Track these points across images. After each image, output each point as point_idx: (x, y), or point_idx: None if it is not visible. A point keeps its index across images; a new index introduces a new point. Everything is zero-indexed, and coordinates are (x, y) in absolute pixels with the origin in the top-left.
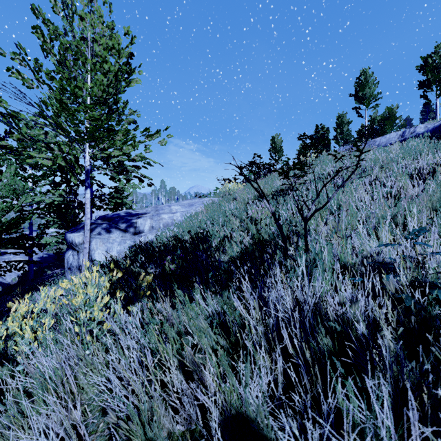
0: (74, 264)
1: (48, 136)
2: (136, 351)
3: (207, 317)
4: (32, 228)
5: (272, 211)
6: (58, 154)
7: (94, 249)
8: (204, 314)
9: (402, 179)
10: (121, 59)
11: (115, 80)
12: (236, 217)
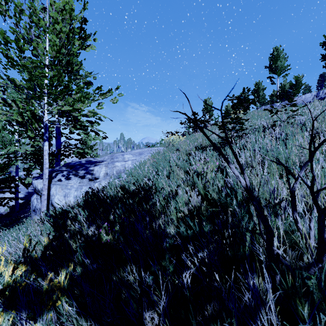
0: (37, 206)
1: (6, 93)
2: None
3: None
4: (17, 171)
5: (247, 184)
6: (16, 109)
7: (54, 195)
8: None
9: None
10: (74, 23)
11: (67, 40)
12: (179, 168)
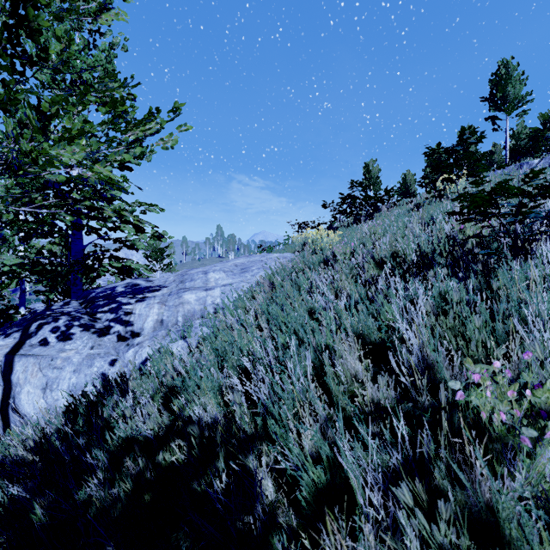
0: None
1: None
2: None
3: None
4: (23, 297)
5: None
6: None
7: (20, 383)
8: None
9: None
10: None
11: None
12: (349, 334)
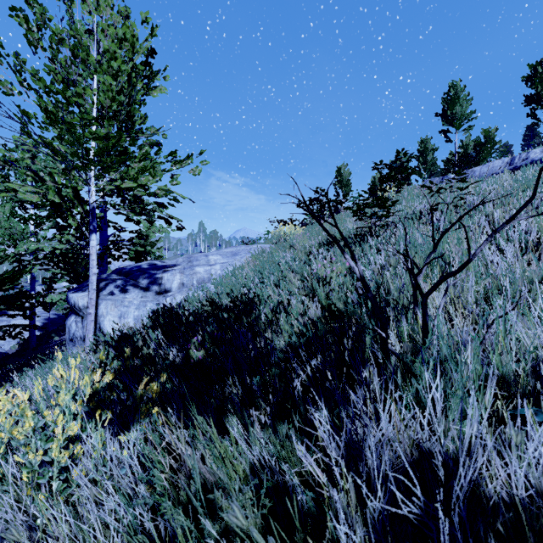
0: (77, 334)
1: (37, 161)
2: (117, 540)
3: (251, 463)
4: (34, 283)
5: (361, 274)
6: (50, 186)
7: (104, 315)
8: (246, 459)
9: (533, 220)
10: (138, 57)
11: (128, 84)
12: (294, 272)
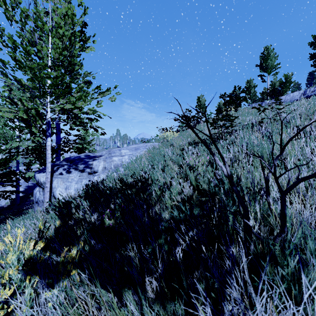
0: (40, 198)
1: (12, 92)
2: None
3: None
4: (18, 165)
5: (228, 173)
6: (21, 107)
7: (56, 187)
8: None
9: None
10: (76, 27)
11: (69, 44)
12: (173, 162)
